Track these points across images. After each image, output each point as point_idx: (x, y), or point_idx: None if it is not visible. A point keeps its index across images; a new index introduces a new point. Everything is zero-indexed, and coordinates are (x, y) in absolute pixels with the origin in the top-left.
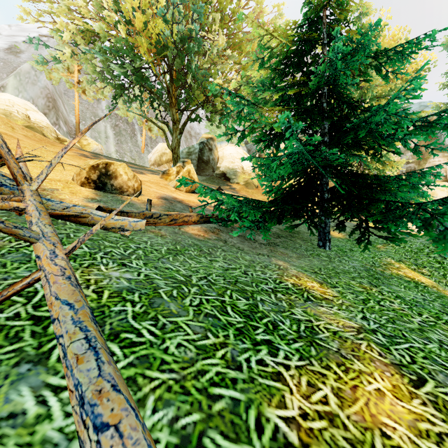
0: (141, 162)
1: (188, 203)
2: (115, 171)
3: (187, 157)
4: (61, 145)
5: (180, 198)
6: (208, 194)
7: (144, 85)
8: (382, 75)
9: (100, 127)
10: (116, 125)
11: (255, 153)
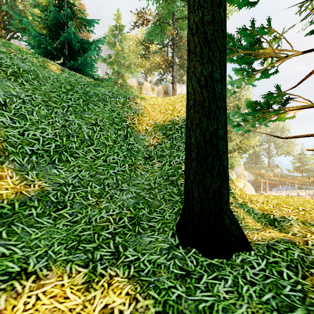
0: None
1: None
2: None
3: None
4: None
5: None
6: None
7: None
8: (87, 30)
9: None
10: None
11: None
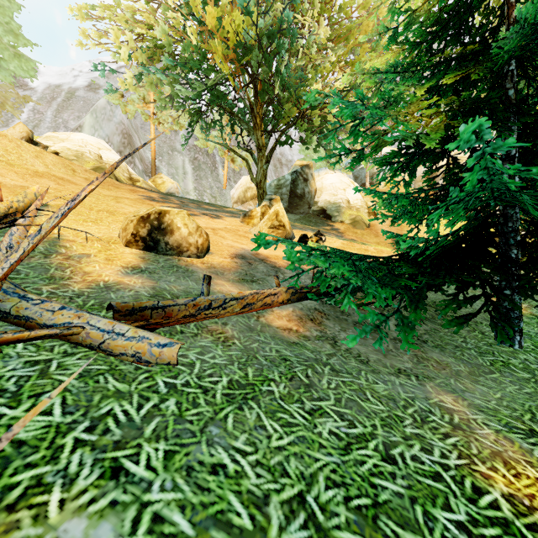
0: (222, 200)
1: (275, 261)
2: (171, 222)
3: (276, 192)
4: (127, 187)
5: (264, 253)
6: (304, 260)
7: (223, 106)
8: None
9: (178, 162)
10: (195, 158)
11: (364, 181)
